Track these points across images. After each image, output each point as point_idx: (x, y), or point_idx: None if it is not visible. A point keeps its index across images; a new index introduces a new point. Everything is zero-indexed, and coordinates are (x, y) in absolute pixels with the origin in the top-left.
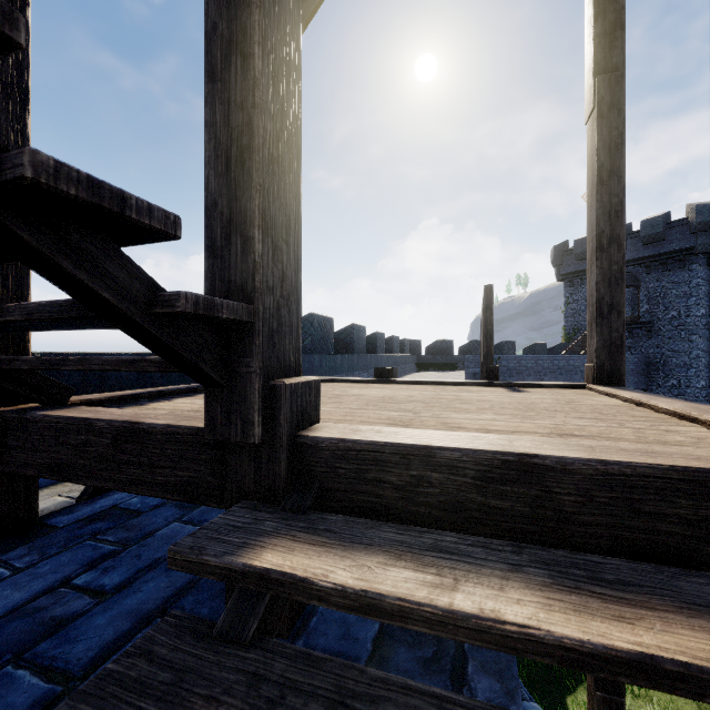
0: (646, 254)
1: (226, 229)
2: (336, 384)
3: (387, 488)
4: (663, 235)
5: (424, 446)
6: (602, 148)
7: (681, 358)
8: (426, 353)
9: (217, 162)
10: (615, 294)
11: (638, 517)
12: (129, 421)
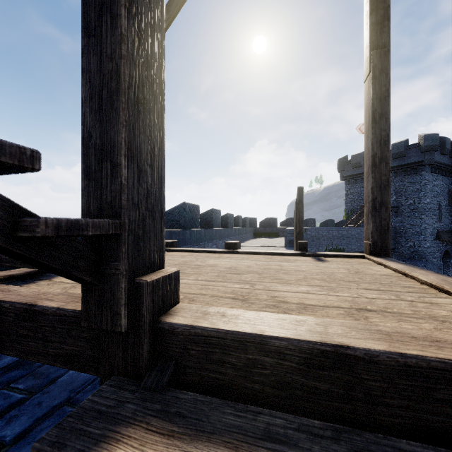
0: (394, 165)
1: (99, 156)
2: (199, 254)
3: (229, 368)
4: (405, 153)
5: (258, 335)
6: (376, 98)
7: (415, 229)
8: (260, 226)
9: (92, 102)
10: (383, 195)
11: (432, 402)
12: (28, 303)
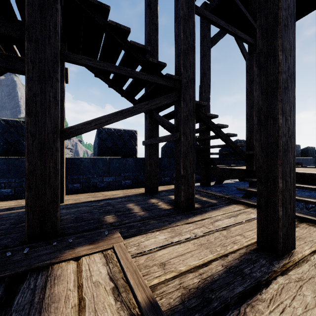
0: None
1: (249, 141)
2: None
3: None
4: None
5: None
6: None
7: None
8: None
9: (248, 132)
10: None
11: (315, 180)
12: (231, 168)
